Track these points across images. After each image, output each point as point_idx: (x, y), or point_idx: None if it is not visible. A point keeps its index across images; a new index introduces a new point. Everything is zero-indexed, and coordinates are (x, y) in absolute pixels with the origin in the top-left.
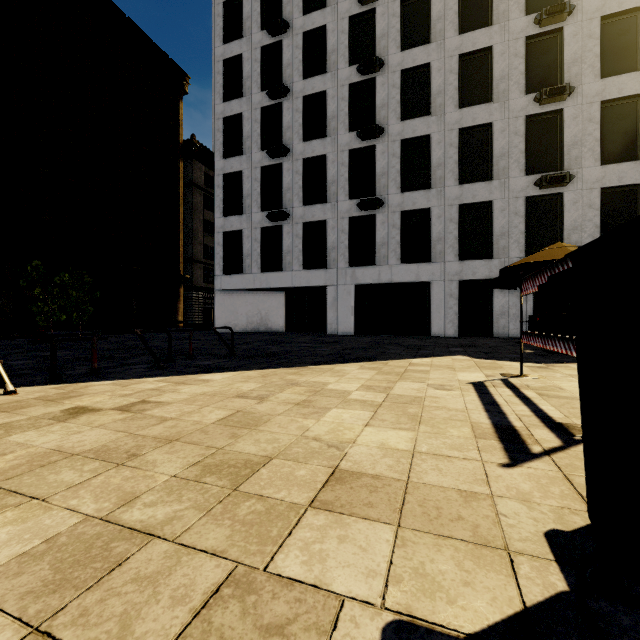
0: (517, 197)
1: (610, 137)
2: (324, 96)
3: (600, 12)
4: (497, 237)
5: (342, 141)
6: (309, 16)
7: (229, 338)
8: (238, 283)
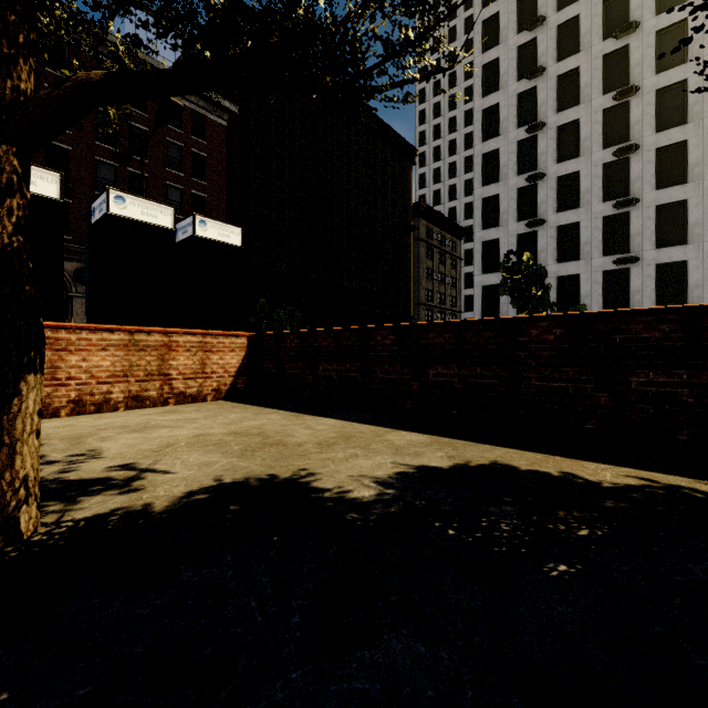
0: None
1: None
2: (576, 174)
3: None
4: None
5: (595, 210)
6: (563, 113)
7: None
8: None
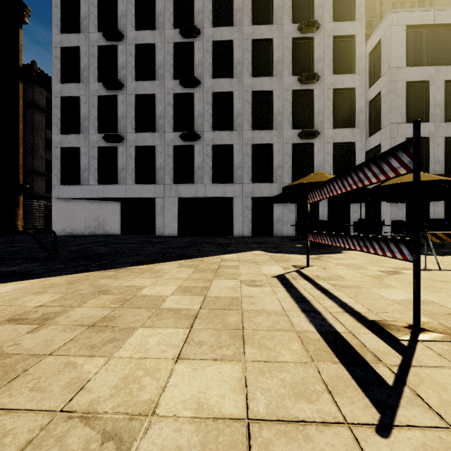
0: (287, 143)
1: (338, 112)
2: (153, 48)
3: (333, 33)
4: (276, 168)
5: (168, 85)
6: None
7: (63, 240)
8: (76, 193)
